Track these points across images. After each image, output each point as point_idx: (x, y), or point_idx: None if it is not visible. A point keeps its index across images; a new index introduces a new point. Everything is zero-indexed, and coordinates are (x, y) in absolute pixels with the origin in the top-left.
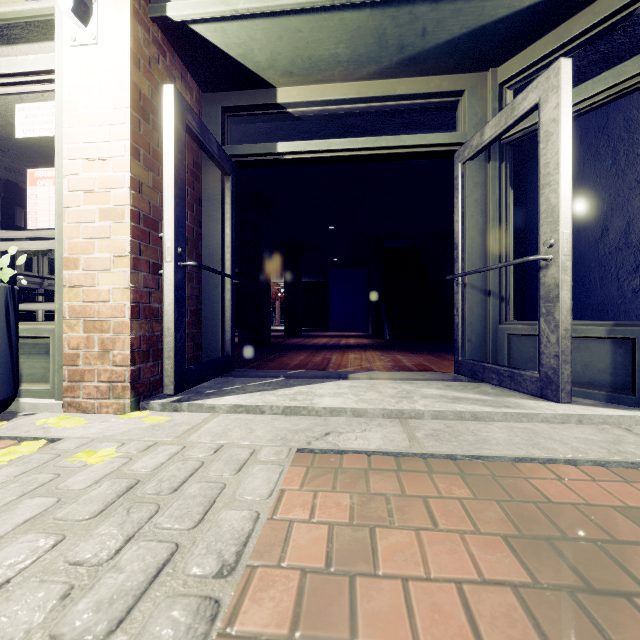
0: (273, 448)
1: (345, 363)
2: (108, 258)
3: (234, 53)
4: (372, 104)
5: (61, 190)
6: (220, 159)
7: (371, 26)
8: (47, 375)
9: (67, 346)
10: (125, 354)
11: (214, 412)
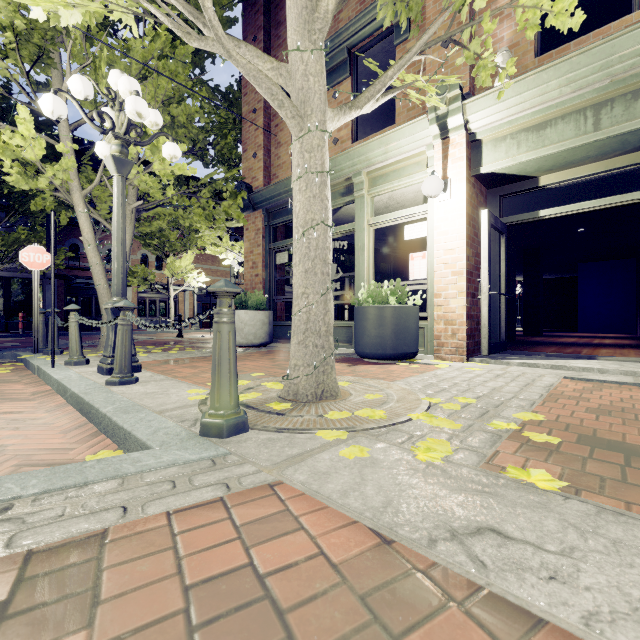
0: (551, 375)
1: (596, 354)
2: (455, 293)
3: (513, 173)
4: (619, 170)
5: (431, 264)
6: (501, 229)
7: (614, 141)
8: (421, 344)
9: (436, 331)
10: (463, 335)
11: (509, 365)
